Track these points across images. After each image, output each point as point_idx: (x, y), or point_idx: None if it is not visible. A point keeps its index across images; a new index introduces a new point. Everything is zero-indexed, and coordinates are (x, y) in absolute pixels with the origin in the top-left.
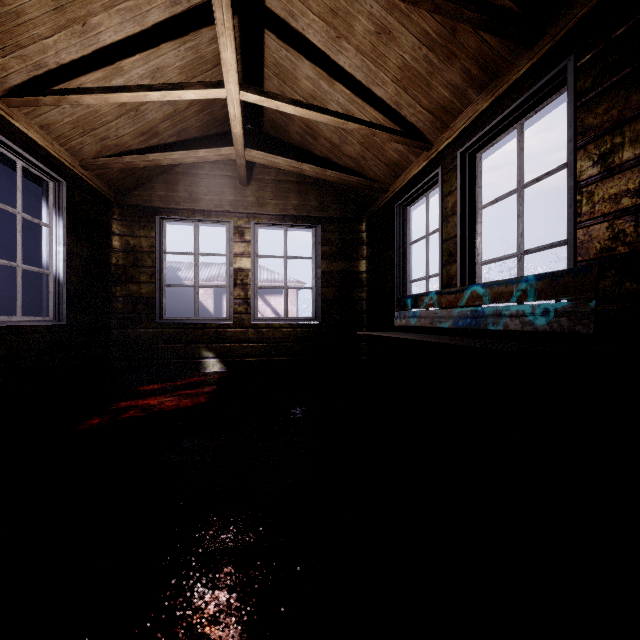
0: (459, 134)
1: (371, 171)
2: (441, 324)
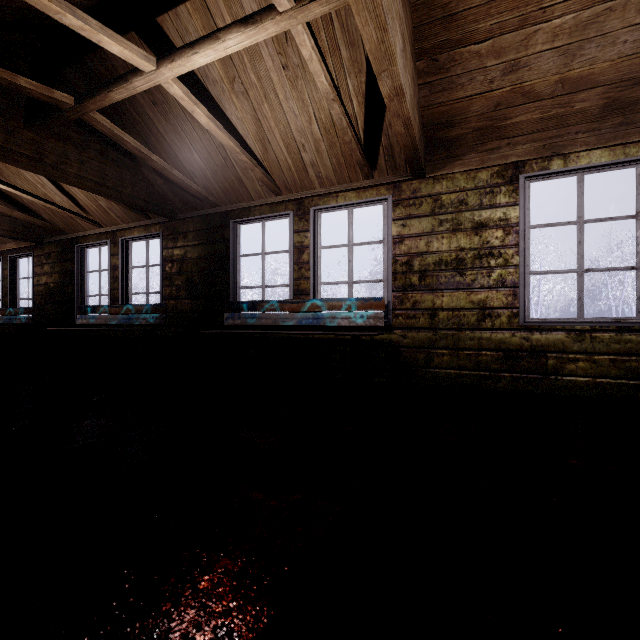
0: (9, 249)
1: None
2: None
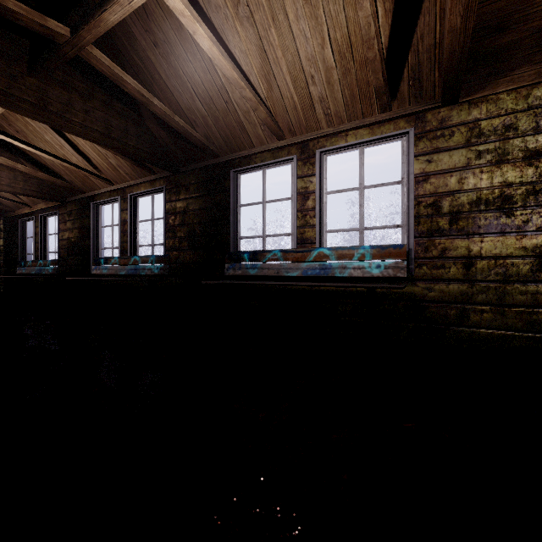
0: (40, 209)
1: (4, 202)
2: (32, 272)
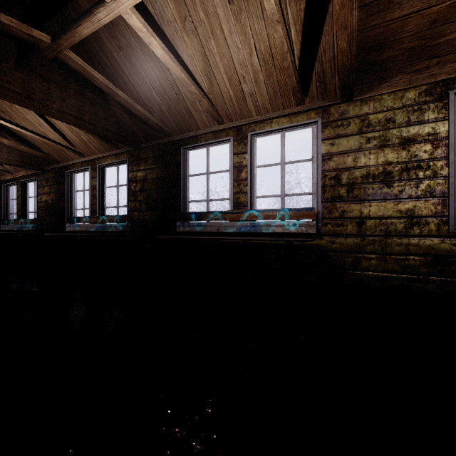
0: (21, 176)
1: None
2: (15, 229)
